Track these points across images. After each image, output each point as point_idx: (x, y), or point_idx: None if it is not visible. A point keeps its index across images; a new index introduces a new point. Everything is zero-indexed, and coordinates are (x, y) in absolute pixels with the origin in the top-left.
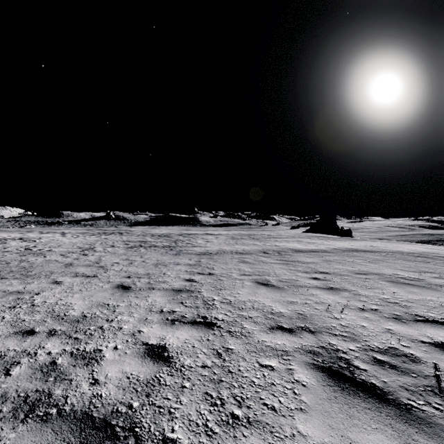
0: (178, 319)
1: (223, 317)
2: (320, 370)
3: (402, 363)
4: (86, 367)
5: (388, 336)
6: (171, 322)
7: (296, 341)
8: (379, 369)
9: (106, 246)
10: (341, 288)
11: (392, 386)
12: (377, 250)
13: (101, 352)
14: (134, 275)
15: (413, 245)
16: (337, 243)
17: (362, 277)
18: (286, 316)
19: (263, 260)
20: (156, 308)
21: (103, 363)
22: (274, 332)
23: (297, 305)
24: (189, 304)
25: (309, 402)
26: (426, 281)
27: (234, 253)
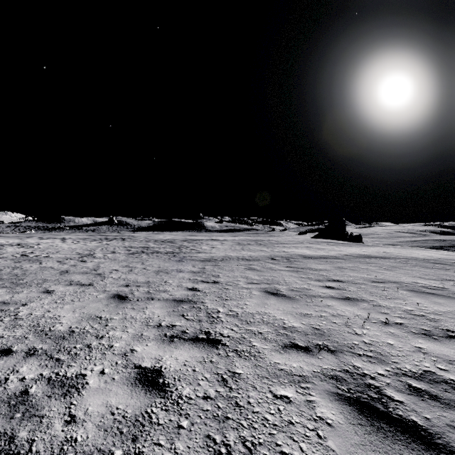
0: (178, 335)
1: (228, 333)
2: (347, 402)
3: (443, 392)
4: (63, 398)
5: (421, 356)
6: (170, 339)
7: (314, 363)
8: (418, 400)
9: (106, 252)
10: (359, 299)
11: (438, 425)
12: (391, 257)
13: (84, 378)
14: (133, 283)
15: (428, 252)
16: (348, 249)
17: (380, 285)
18: (301, 331)
19: (272, 267)
20: (154, 321)
21: (85, 393)
22: (288, 352)
23: (312, 318)
24: (191, 317)
25: (338, 450)
26: (450, 290)
27: (240, 260)
